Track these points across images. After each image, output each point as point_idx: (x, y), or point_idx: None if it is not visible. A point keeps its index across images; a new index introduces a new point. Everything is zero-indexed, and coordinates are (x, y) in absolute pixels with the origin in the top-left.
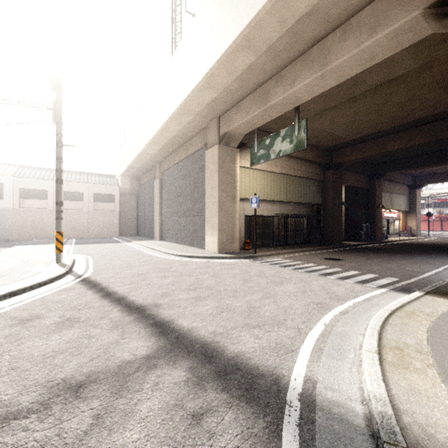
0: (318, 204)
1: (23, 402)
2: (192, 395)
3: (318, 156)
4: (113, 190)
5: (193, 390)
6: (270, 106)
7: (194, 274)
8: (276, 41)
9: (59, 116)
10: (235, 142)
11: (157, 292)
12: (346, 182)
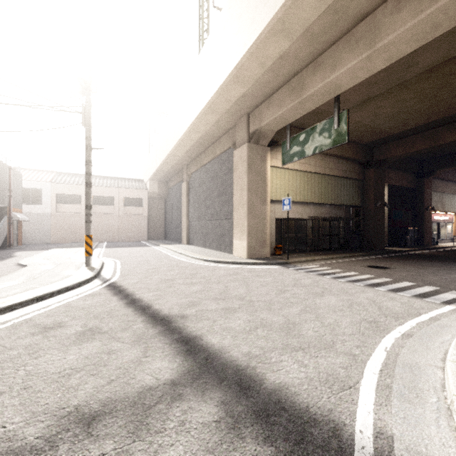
0: (357, 205)
1: (28, 436)
2: (226, 445)
3: (357, 153)
4: (141, 194)
5: (227, 436)
6: (306, 97)
7: (222, 281)
8: (314, 22)
9: (88, 119)
10: (266, 140)
11: (183, 300)
12: (390, 181)
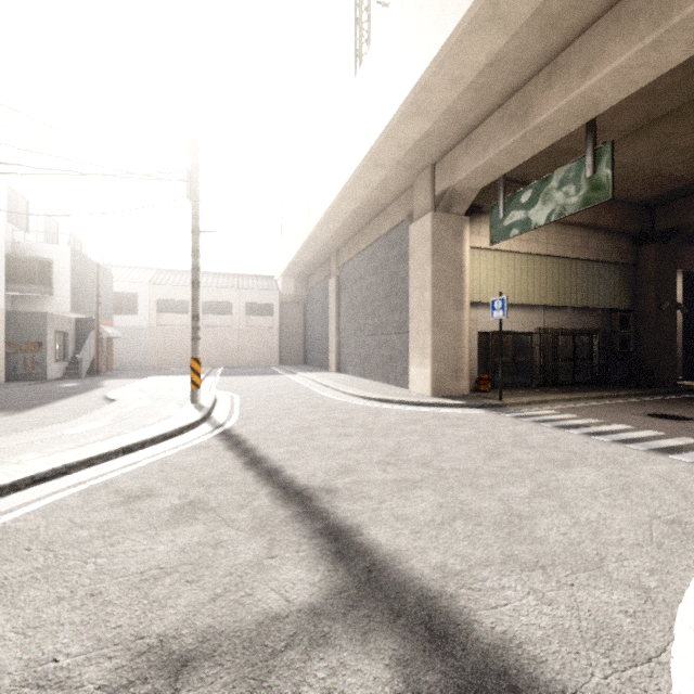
0: (624, 309)
1: (86, 682)
2: None
3: (625, 218)
4: (270, 298)
5: None
6: (534, 126)
7: (393, 432)
8: None
9: (195, 190)
10: (462, 205)
11: (331, 463)
12: (686, 265)
